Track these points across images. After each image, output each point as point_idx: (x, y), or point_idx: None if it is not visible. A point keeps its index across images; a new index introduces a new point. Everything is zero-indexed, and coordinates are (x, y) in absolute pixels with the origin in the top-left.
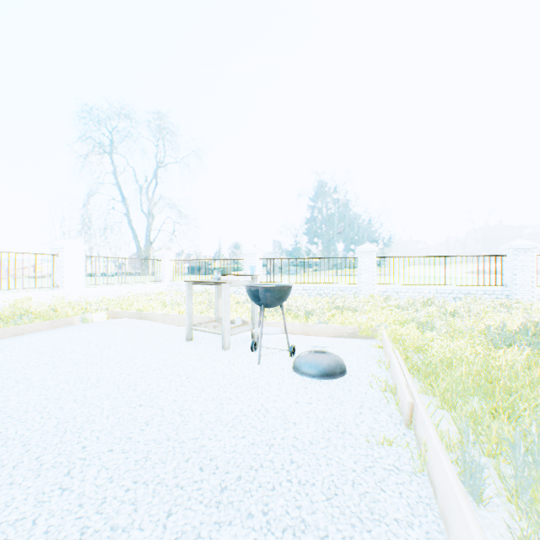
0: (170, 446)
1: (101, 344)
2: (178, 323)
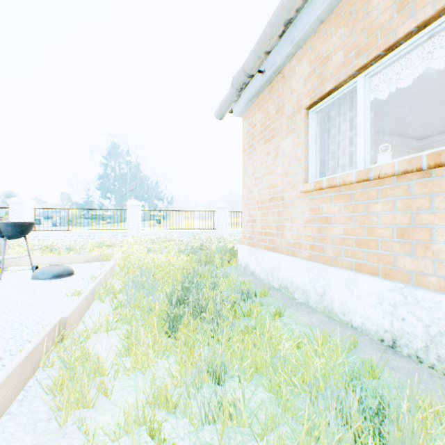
0: None
1: None
2: None
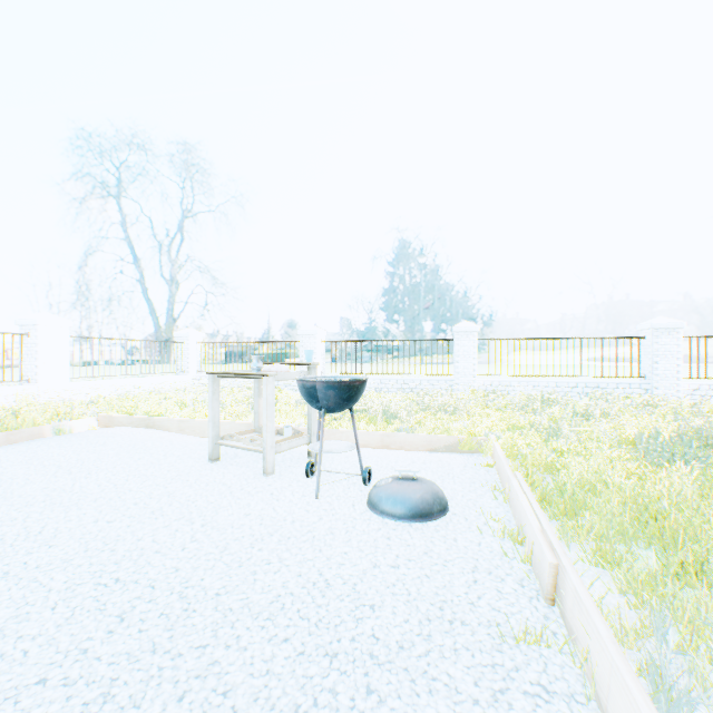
0: (153, 667)
1: (77, 469)
2: (202, 433)
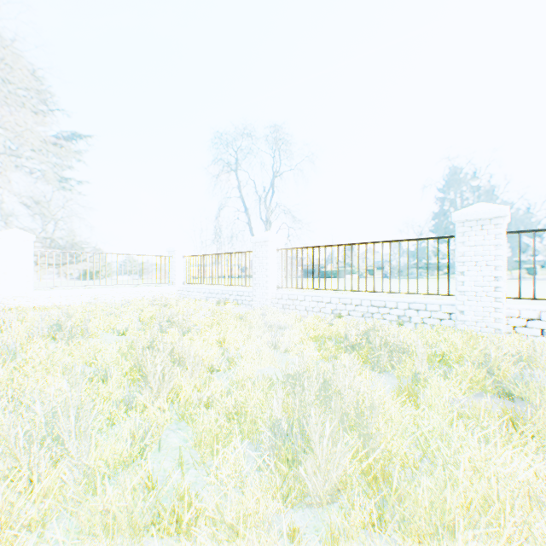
0: None
1: None
2: None
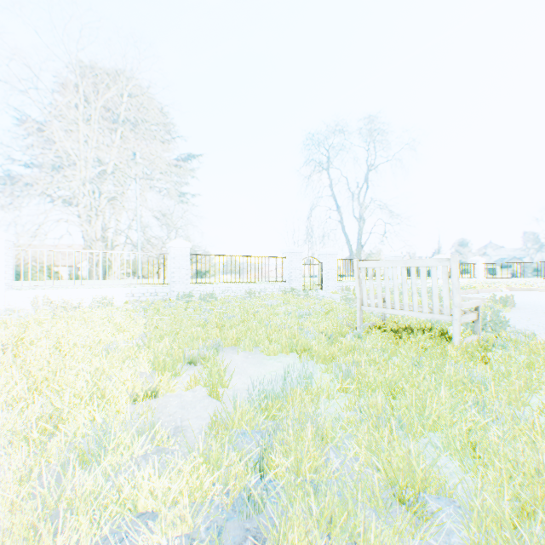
0: None
1: None
2: None
